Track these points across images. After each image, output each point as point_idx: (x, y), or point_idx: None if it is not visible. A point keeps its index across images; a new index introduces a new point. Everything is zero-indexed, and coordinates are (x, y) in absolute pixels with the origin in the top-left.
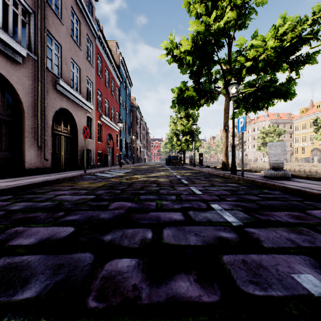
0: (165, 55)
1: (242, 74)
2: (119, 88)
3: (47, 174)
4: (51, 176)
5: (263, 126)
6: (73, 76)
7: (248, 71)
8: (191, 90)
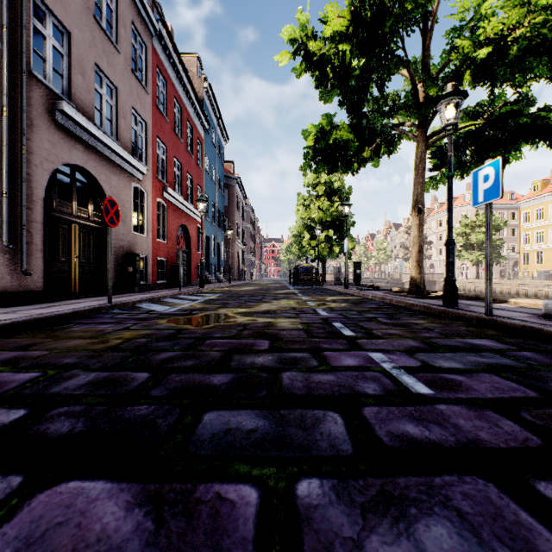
0: (290, 56)
1: (463, 82)
2: (203, 141)
3: (21, 306)
4: (14, 314)
5: (463, 214)
6: (102, 104)
7: (478, 74)
8: (345, 128)
